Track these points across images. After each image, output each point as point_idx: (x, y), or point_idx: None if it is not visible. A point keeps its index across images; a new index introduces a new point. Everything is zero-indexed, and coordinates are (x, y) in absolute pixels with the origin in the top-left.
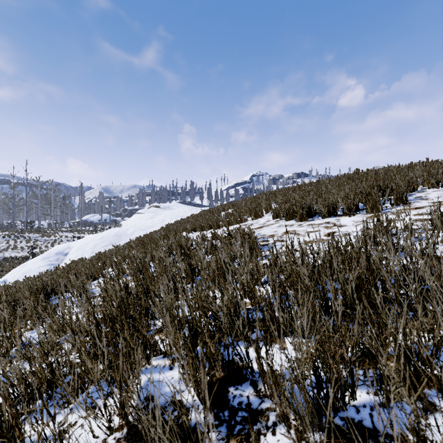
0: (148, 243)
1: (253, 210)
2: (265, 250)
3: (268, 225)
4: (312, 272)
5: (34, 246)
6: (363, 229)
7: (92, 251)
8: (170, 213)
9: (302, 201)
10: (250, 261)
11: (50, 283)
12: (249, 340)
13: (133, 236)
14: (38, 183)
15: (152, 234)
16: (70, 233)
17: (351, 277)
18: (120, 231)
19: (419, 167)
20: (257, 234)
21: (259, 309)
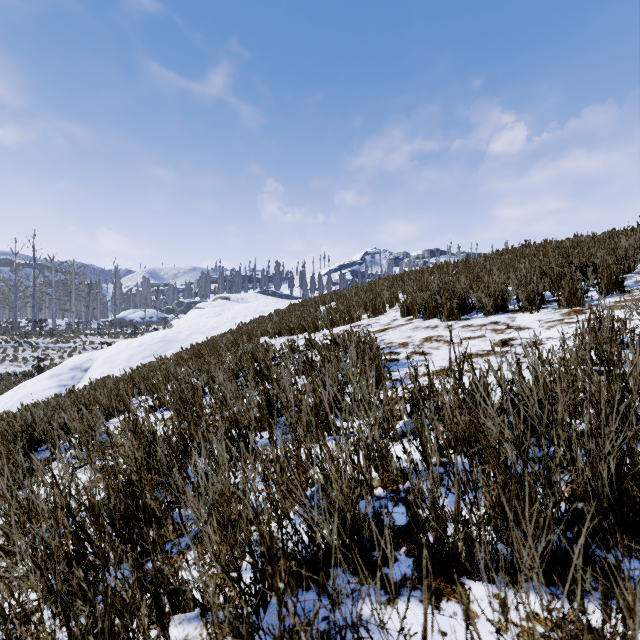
0: (208, 354)
1: (370, 303)
2: (395, 369)
3: (396, 327)
4: (522, 433)
5: (44, 356)
6: (577, 335)
7: (125, 365)
8: (244, 308)
9: (448, 289)
10: (375, 395)
11: (39, 422)
12: (400, 633)
13: (188, 342)
14: (52, 263)
15: (215, 340)
16: (98, 337)
17: (608, 446)
18: (168, 335)
19: (626, 236)
20: (379, 342)
21: (400, 497)
